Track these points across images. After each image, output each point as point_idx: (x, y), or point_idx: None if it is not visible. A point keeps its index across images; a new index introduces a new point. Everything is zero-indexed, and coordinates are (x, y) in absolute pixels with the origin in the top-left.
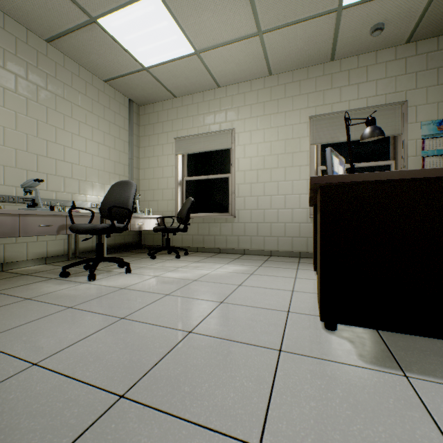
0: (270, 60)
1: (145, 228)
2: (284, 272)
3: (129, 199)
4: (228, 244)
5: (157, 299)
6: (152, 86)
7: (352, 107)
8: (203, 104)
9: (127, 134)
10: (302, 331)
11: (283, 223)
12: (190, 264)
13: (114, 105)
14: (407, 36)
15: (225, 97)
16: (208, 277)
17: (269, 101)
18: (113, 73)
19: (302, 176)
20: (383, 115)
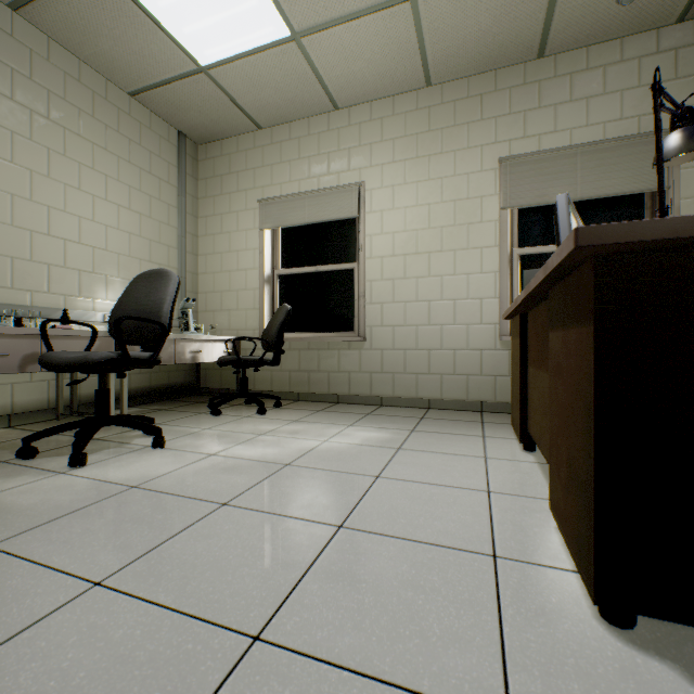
0: (429, 55)
1: (203, 358)
2: (460, 444)
3: (162, 303)
4: (353, 388)
5: (198, 518)
6: (217, 106)
7: (577, 141)
8: (308, 140)
9: (173, 193)
10: (546, 629)
11: (451, 351)
12: (282, 426)
13: (149, 140)
14: (681, 6)
15: (348, 126)
16: (315, 456)
17: (426, 132)
18: (144, 77)
19: (486, 266)
20: (635, 155)
